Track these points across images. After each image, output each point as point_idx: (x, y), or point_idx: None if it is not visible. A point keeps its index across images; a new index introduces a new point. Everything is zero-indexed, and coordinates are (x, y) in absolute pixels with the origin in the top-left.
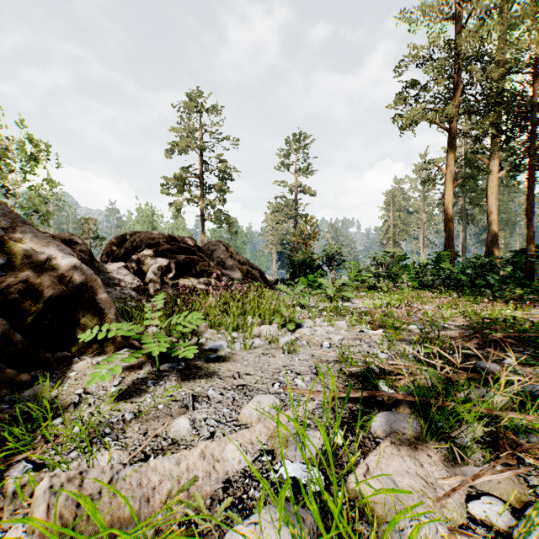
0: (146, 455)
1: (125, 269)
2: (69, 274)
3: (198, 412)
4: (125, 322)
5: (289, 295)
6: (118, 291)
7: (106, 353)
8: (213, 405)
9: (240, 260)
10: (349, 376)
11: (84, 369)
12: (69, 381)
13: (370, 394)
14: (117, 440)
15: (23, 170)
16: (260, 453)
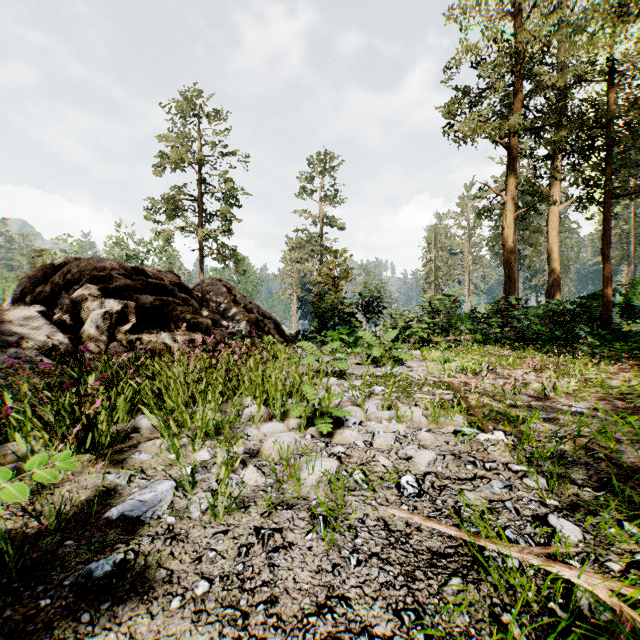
0: None
1: (42, 316)
2: None
3: None
4: None
5: (316, 357)
6: (8, 356)
7: None
8: None
9: (247, 306)
10: None
11: None
12: None
13: None
14: None
15: None
16: None
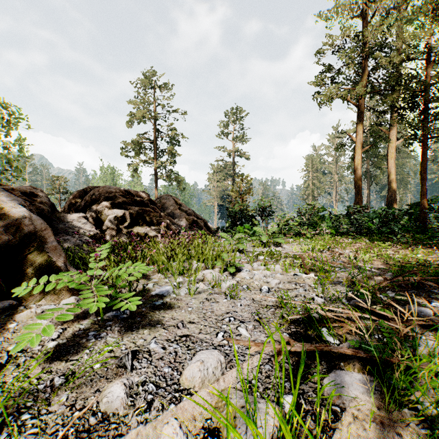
0: None
1: (84, 219)
2: (17, 223)
3: (136, 373)
4: (71, 271)
5: (229, 241)
6: (76, 239)
7: (54, 300)
8: (154, 363)
9: (187, 211)
10: (291, 323)
11: (27, 319)
12: (6, 335)
13: (318, 348)
14: (37, 418)
15: None
16: (204, 434)
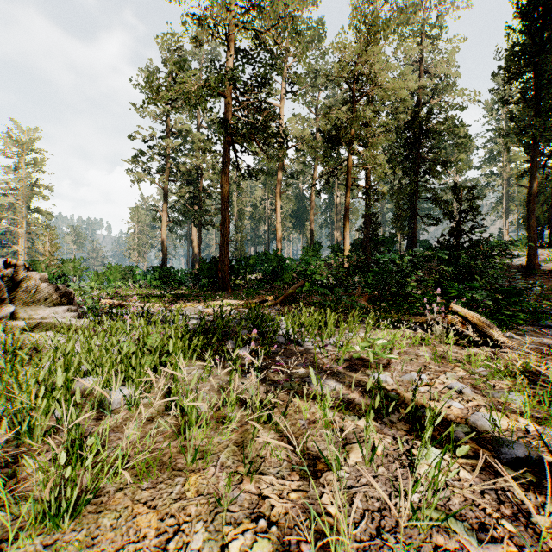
0: None
1: None
2: None
3: None
4: None
5: None
6: None
7: None
8: None
9: None
10: None
11: None
12: None
13: None
14: None
15: None
16: None
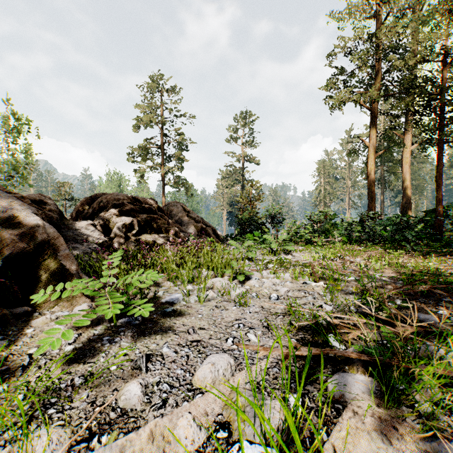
0: (91, 432)
1: (93, 226)
2: (31, 232)
3: (151, 374)
4: (84, 279)
5: (238, 249)
6: (85, 247)
7: (67, 307)
8: (167, 365)
9: (195, 219)
10: (299, 330)
11: (42, 325)
12: (24, 339)
13: (324, 352)
14: (62, 412)
15: (4, 139)
16: (215, 427)
